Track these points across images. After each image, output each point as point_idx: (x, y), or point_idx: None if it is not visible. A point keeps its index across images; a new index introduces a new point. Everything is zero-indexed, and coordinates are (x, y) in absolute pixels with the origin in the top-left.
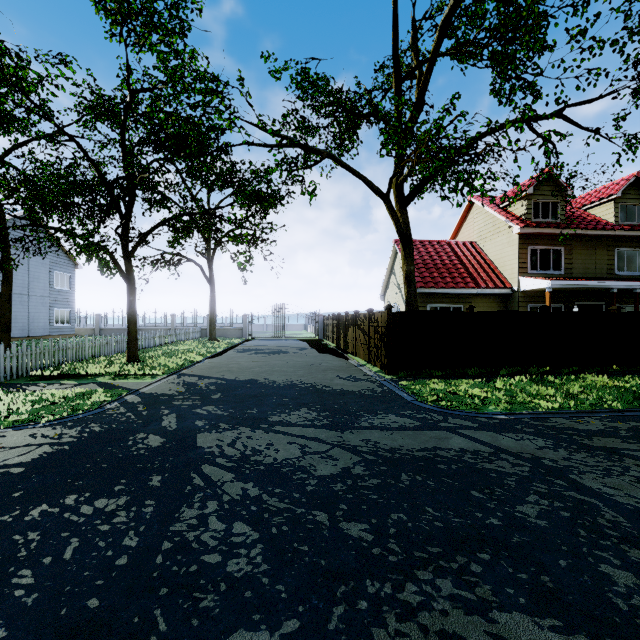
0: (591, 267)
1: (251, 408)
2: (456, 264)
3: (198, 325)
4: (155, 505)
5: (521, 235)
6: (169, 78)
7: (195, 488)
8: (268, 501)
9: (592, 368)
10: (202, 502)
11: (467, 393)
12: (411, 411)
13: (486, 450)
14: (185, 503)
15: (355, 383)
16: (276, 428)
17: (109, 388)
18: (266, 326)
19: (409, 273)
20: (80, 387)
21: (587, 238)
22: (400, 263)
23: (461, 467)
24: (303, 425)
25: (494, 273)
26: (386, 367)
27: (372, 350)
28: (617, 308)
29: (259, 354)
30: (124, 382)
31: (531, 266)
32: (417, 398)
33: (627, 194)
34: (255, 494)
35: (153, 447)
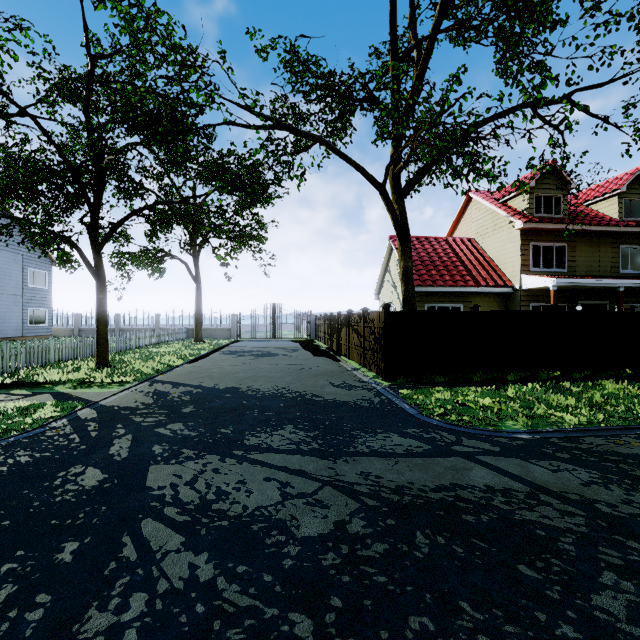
0: (595, 265)
1: (226, 426)
2: (454, 261)
3: (187, 325)
4: (49, 605)
5: (523, 231)
6: (132, 37)
7: (121, 566)
8: (224, 592)
9: (604, 372)
10: (124, 596)
11: (478, 404)
12: (416, 429)
13: (520, 488)
14: (97, 599)
15: (349, 391)
16: (252, 456)
17: (64, 400)
18: (257, 326)
19: (407, 270)
20: (30, 398)
21: (591, 234)
22: (395, 260)
23: (494, 519)
24: (286, 451)
25: (494, 271)
26: (383, 372)
27: (367, 353)
28: (631, 307)
29: (246, 357)
30: (85, 392)
31: (533, 263)
32: (421, 411)
33: (631, 189)
34: (207, 577)
35: (86, 488)
